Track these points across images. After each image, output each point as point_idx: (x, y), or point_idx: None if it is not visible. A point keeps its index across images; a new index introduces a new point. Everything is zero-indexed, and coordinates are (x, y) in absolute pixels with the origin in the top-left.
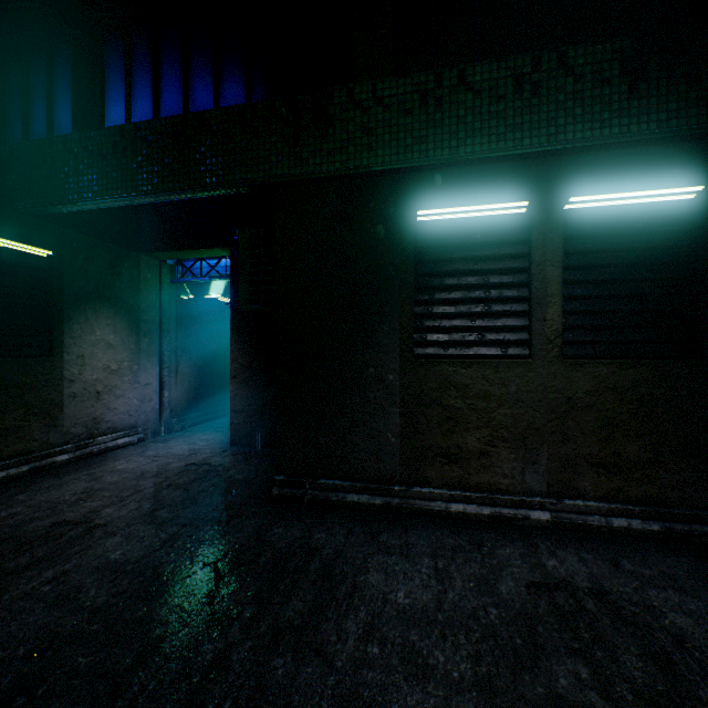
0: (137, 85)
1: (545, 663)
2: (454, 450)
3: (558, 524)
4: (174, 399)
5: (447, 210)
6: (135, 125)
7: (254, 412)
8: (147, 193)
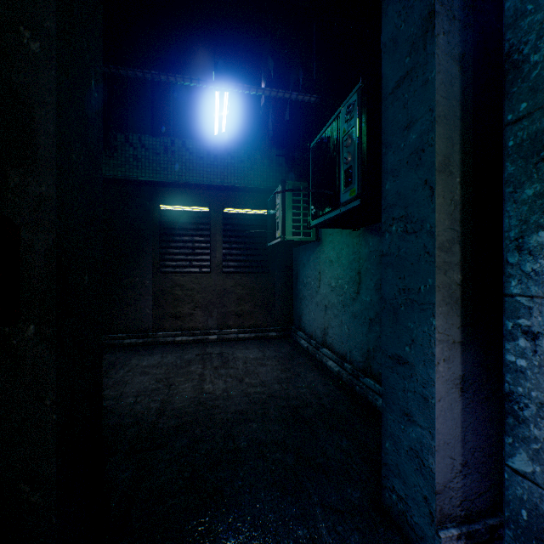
0: None
1: (190, 367)
2: (178, 314)
3: (220, 339)
4: None
5: (175, 207)
6: None
7: None
8: None
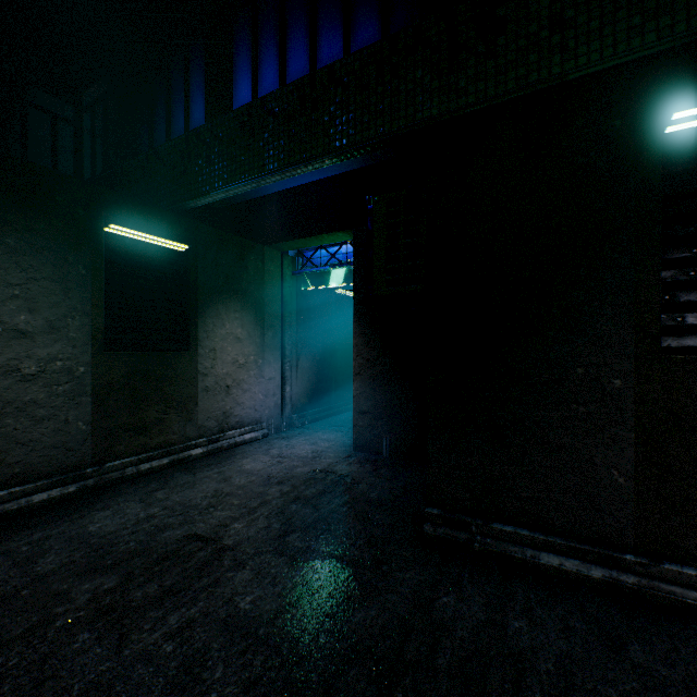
0: (263, 58)
1: None
2: None
3: None
4: (294, 395)
5: None
6: (261, 99)
7: (381, 414)
8: (273, 170)
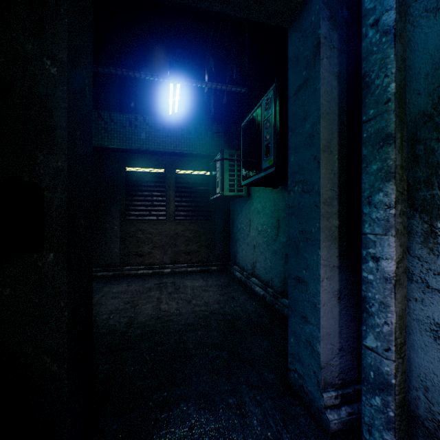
0: None
1: (150, 292)
2: (140, 252)
3: (173, 272)
4: None
5: (137, 169)
6: None
7: None
8: None
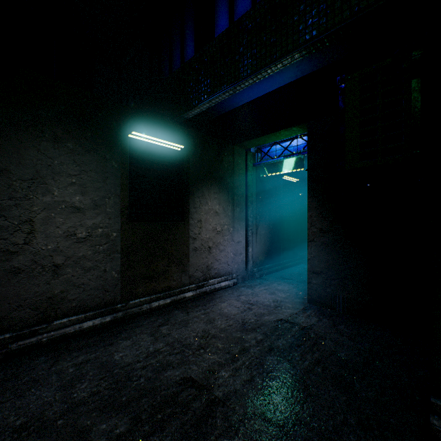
0: None
1: None
2: None
3: None
4: (254, 254)
5: None
6: (237, 21)
7: (333, 275)
8: (247, 75)
